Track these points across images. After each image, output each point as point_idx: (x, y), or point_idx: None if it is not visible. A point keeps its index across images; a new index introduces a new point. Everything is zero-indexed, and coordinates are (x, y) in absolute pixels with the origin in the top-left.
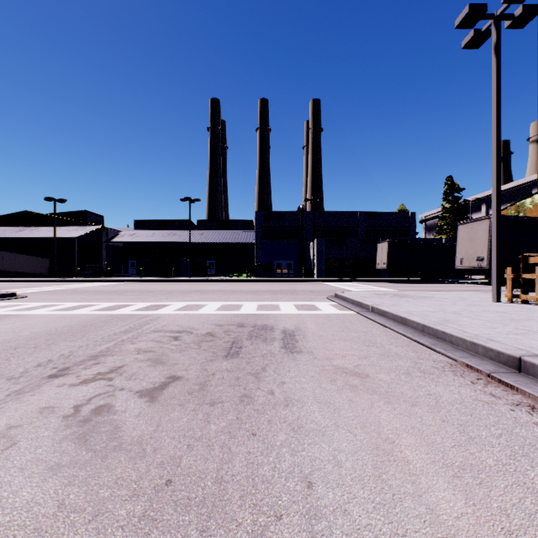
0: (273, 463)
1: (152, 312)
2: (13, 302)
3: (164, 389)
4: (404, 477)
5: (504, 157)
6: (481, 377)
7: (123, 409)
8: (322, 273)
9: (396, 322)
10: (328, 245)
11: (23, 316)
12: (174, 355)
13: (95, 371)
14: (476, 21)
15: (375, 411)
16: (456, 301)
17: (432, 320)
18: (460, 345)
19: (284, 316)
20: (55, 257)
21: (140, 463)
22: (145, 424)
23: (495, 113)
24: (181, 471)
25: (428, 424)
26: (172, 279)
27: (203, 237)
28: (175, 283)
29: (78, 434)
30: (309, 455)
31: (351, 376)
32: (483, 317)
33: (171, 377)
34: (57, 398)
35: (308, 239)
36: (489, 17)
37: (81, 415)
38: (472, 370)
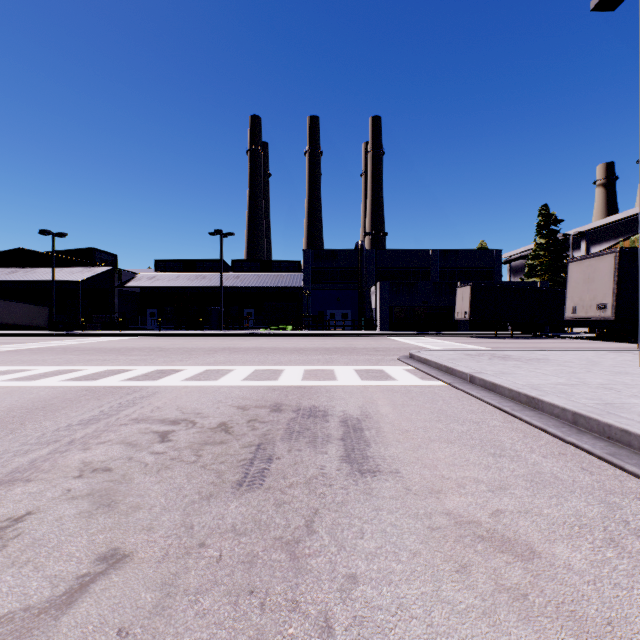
0: None
1: (150, 382)
2: None
3: (67, 610)
4: None
5: (608, 183)
6: None
7: None
8: (386, 325)
9: (518, 403)
10: (393, 291)
11: None
12: (143, 480)
13: None
14: None
15: None
16: (588, 366)
17: (585, 403)
18: None
19: (342, 390)
20: (53, 305)
21: None
22: None
23: None
24: None
25: None
26: (198, 333)
27: (239, 281)
28: (201, 338)
29: None
30: None
31: (498, 551)
32: None
33: (107, 558)
34: None
35: (368, 283)
36: None
37: None
38: None
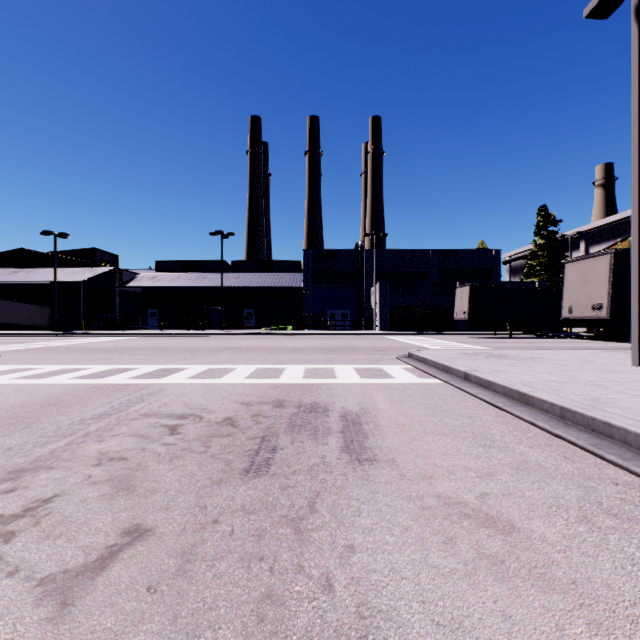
0: None
1: (156, 380)
2: None
3: (101, 572)
4: None
5: (607, 184)
6: None
7: None
8: (386, 325)
9: (510, 399)
10: (393, 291)
11: None
12: (157, 468)
13: None
14: None
15: None
16: (581, 364)
17: (573, 399)
18: None
19: (342, 387)
20: (55, 305)
21: None
22: None
23: (637, 103)
24: None
25: None
26: (199, 333)
27: (240, 281)
28: (202, 338)
29: None
30: None
31: (481, 526)
32: None
33: (131, 532)
34: None
35: (368, 283)
36: None
37: None
38: None
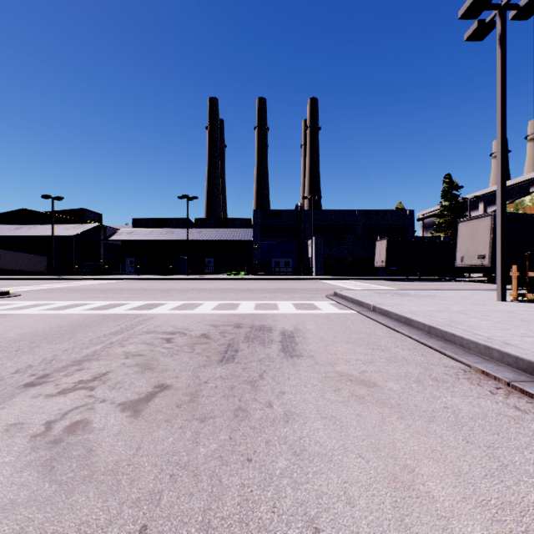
0: (272, 501)
1: (146, 311)
2: (5, 300)
3: (150, 401)
4: (432, 521)
5: None
6: (500, 385)
7: (101, 427)
8: (320, 271)
9: (400, 322)
10: (326, 243)
11: (11, 316)
12: (165, 359)
13: (77, 378)
14: (480, 11)
15: (387, 429)
16: (460, 300)
17: (439, 321)
18: (472, 349)
19: (283, 316)
20: (53, 255)
21: (112, 501)
22: (123, 445)
23: (500, 107)
24: (160, 512)
25: (450, 446)
26: (170, 277)
27: (201, 235)
28: (172, 281)
29: (44, 459)
30: (315, 488)
31: (357, 384)
32: (492, 317)
33: (159, 386)
34: (29, 411)
35: (306, 237)
36: (494, 7)
37: (51, 434)
38: (488, 377)
